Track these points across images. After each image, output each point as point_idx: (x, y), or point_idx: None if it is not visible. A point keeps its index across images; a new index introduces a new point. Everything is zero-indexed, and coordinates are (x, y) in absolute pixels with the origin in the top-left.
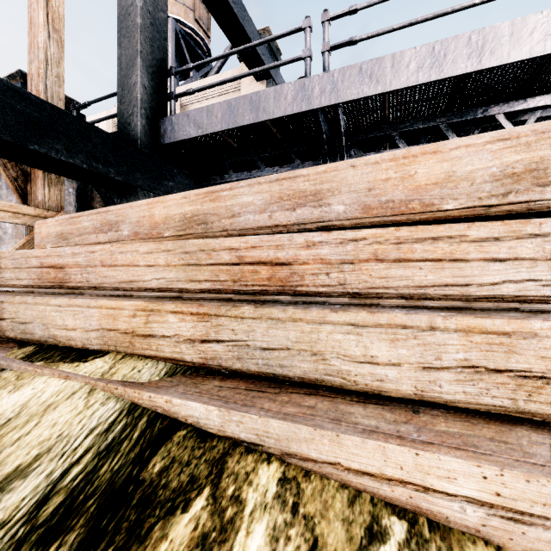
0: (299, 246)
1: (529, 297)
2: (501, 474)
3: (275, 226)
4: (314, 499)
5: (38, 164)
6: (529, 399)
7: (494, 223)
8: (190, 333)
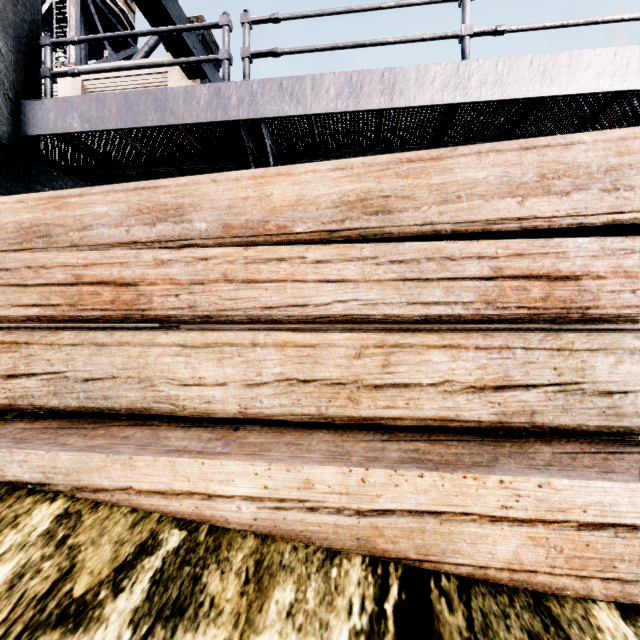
0: (146, 264)
1: (354, 316)
2: (269, 469)
3: (133, 243)
4: (92, 528)
5: None
6: (330, 405)
7: (328, 246)
8: None
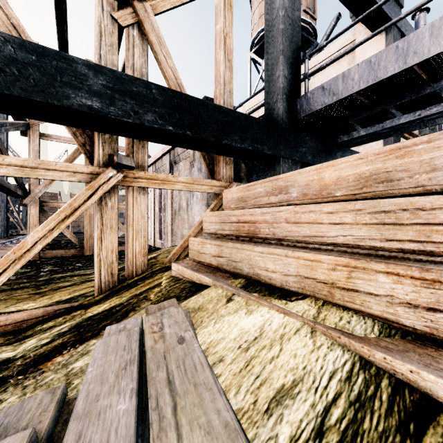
0: None
1: None
2: None
3: None
4: None
5: (223, 153)
6: None
7: None
8: (410, 297)
